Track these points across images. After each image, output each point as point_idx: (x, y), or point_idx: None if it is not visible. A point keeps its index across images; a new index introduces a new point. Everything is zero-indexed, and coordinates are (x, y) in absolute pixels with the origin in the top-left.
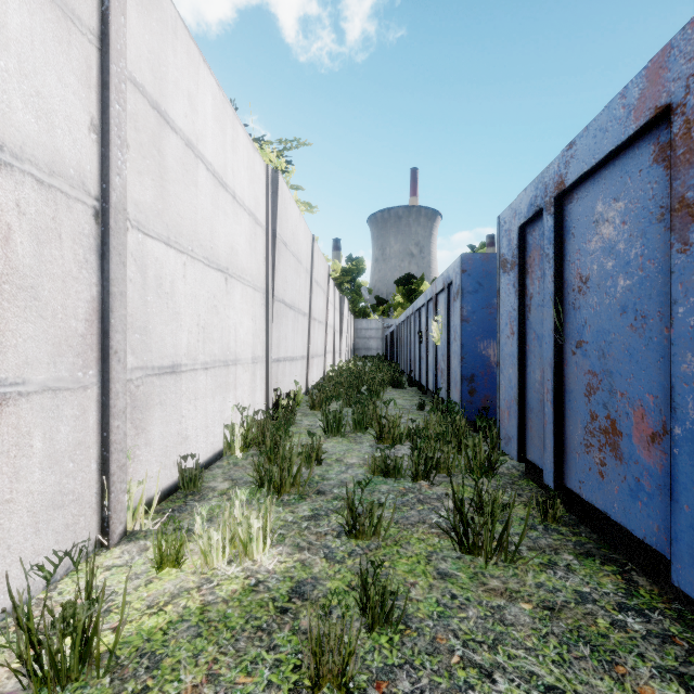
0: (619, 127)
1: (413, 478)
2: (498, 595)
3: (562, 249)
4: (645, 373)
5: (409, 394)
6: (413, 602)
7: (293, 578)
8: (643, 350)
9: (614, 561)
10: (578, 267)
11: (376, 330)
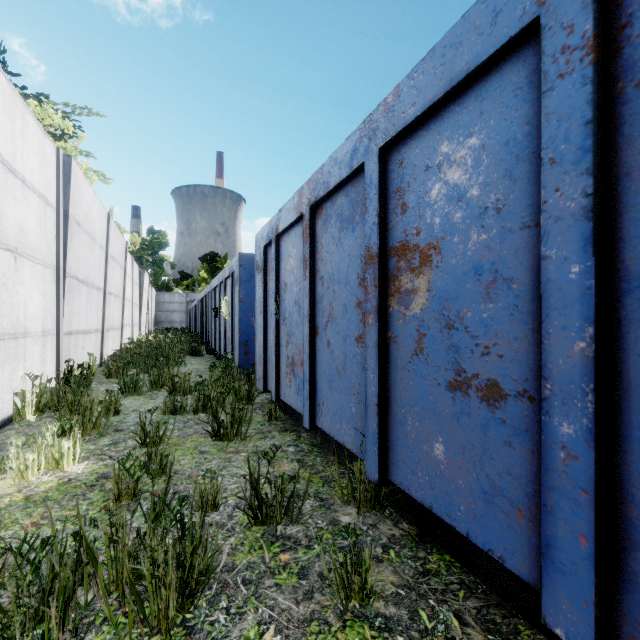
0: (292, 213)
1: (195, 412)
2: (231, 453)
3: (279, 266)
4: (301, 333)
5: (206, 360)
6: (182, 465)
7: (99, 472)
8: (300, 323)
9: (297, 430)
10: (284, 277)
11: (180, 303)
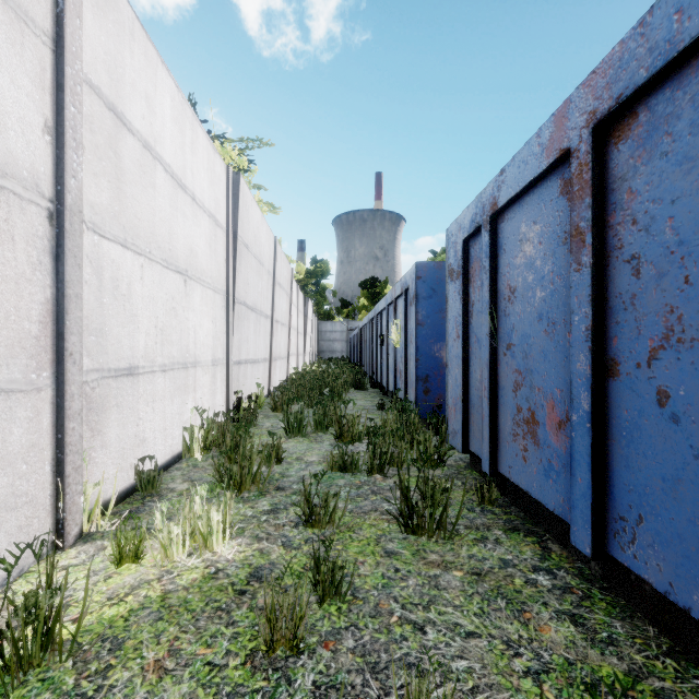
0: (536, 162)
1: (369, 472)
2: (435, 567)
3: (496, 263)
4: (555, 371)
5: (371, 395)
6: (361, 577)
7: (251, 565)
8: (553, 352)
9: (535, 533)
10: (508, 279)
11: (341, 332)
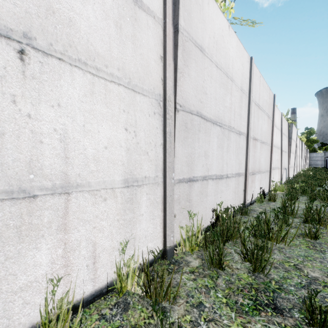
0: None
1: None
2: None
3: None
4: None
5: None
6: None
7: None
8: None
9: None
10: None
11: (321, 157)
